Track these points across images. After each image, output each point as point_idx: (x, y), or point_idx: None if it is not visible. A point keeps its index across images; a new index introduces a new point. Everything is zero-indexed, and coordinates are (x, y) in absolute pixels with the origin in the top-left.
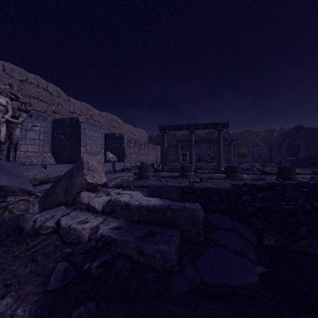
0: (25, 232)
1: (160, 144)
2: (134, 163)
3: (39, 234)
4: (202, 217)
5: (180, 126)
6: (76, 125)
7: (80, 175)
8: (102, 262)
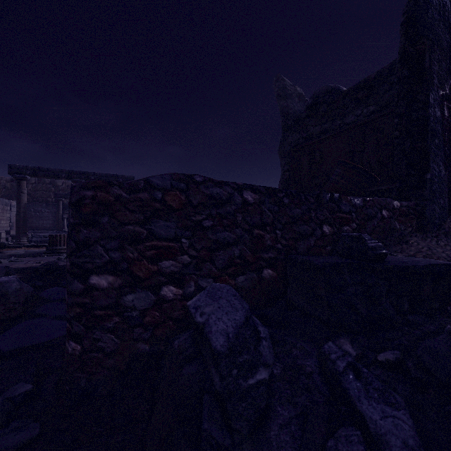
0: None
1: None
2: None
3: None
4: (16, 290)
5: (56, 172)
6: None
7: None
8: None
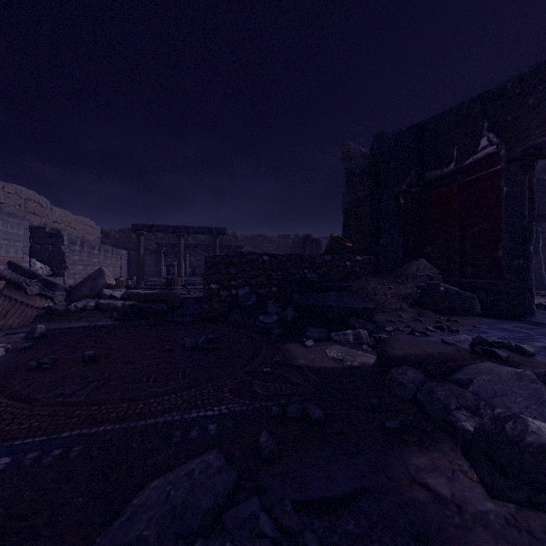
0: (73, 311)
1: (126, 246)
2: (82, 278)
3: (84, 310)
4: (179, 296)
5: (164, 227)
6: None
7: (103, 279)
8: (137, 308)
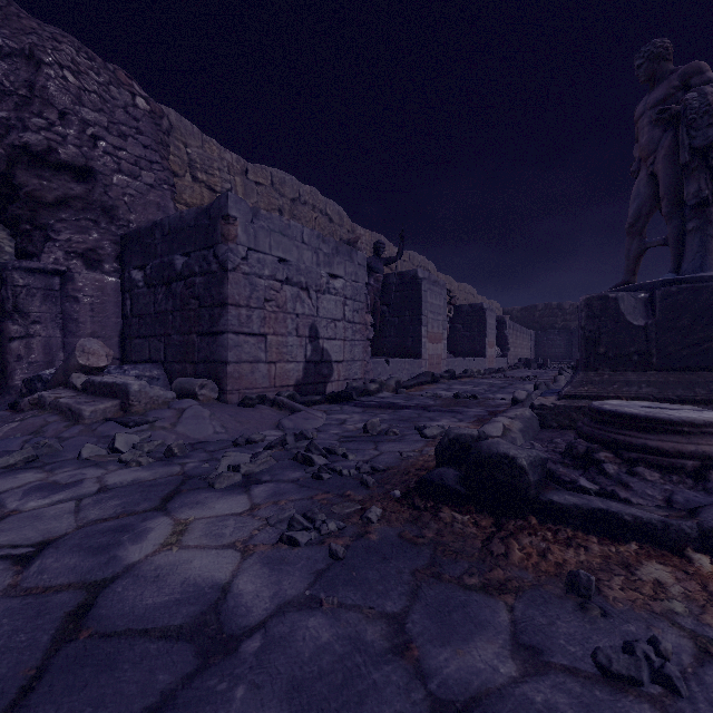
0: None
1: (528, 326)
2: (512, 359)
3: None
4: None
5: None
6: (479, 313)
7: None
8: None
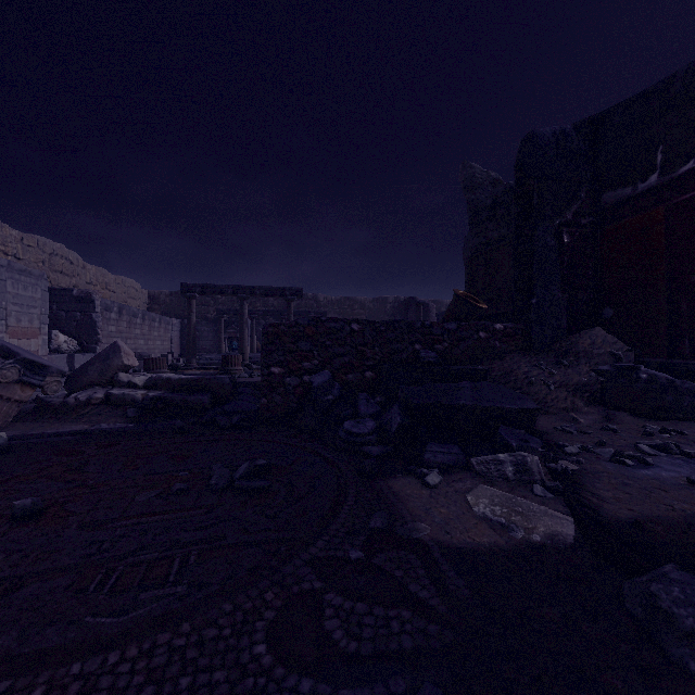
0: (71, 406)
1: (178, 314)
2: None
3: (88, 404)
4: (228, 383)
5: (223, 288)
6: None
7: (118, 358)
8: (163, 401)
